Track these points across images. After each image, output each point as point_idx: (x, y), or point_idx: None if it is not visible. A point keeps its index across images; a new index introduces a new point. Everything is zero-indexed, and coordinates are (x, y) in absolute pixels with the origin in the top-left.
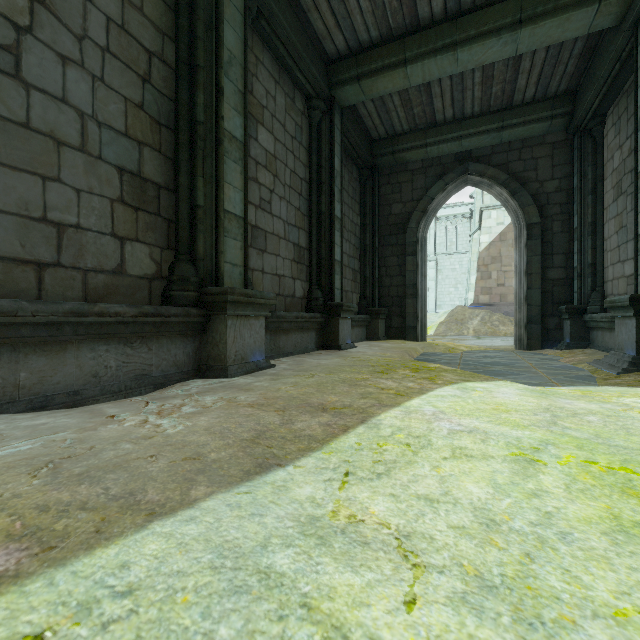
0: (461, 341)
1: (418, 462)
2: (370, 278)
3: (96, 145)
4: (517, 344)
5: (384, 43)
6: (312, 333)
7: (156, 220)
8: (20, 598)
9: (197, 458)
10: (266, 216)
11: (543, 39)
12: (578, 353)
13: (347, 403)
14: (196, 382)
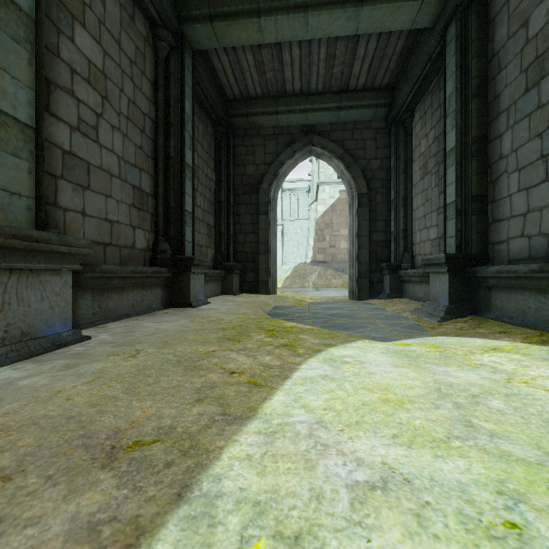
0: (305, 293)
1: None
2: (225, 234)
3: None
4: (350, 295)
5: None
6: (157, 290)
7: None
8: None
9: None
10: (89, 144)
11: (378, 24)
12: (397, 302)
13: (167, 422)
14: None
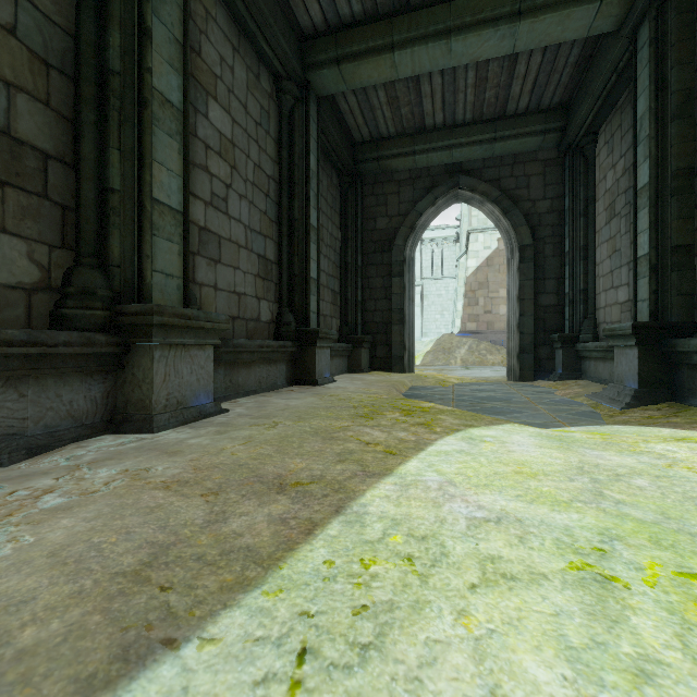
0: (450, 372)
1: (431, 603)
2: (352, 301)
3: None
4: (509, 375)
5: (368, 21)
6: (282, 365)
7: (40, 204)
8: None
9: None
10: (220, 217)
11: (542, 37)
12: (572, 385)
13: (317, 472)
14: (102, 441)
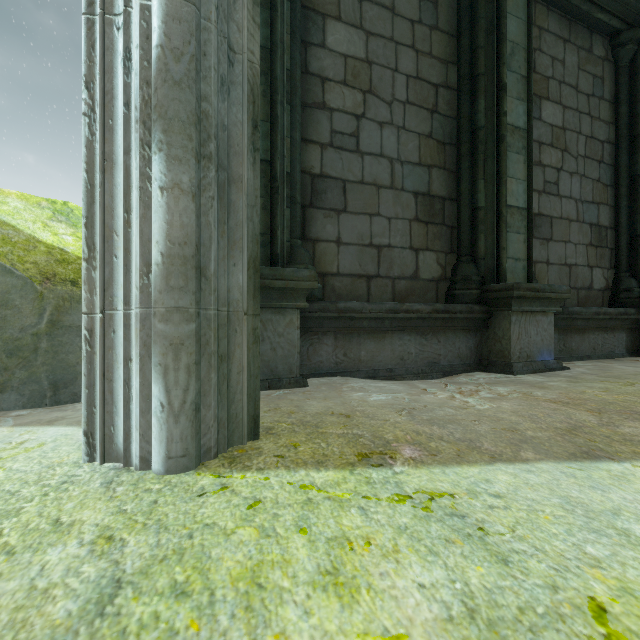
0: None
1: None
2: None
3: (400, 180)
4: None
5: None
6: (620, 334)
7: (441, 229)
8: (431, 473)
9: (515, 431)
10: (551, 200)
11: None
12: None
13: None
14: (479, 374)
